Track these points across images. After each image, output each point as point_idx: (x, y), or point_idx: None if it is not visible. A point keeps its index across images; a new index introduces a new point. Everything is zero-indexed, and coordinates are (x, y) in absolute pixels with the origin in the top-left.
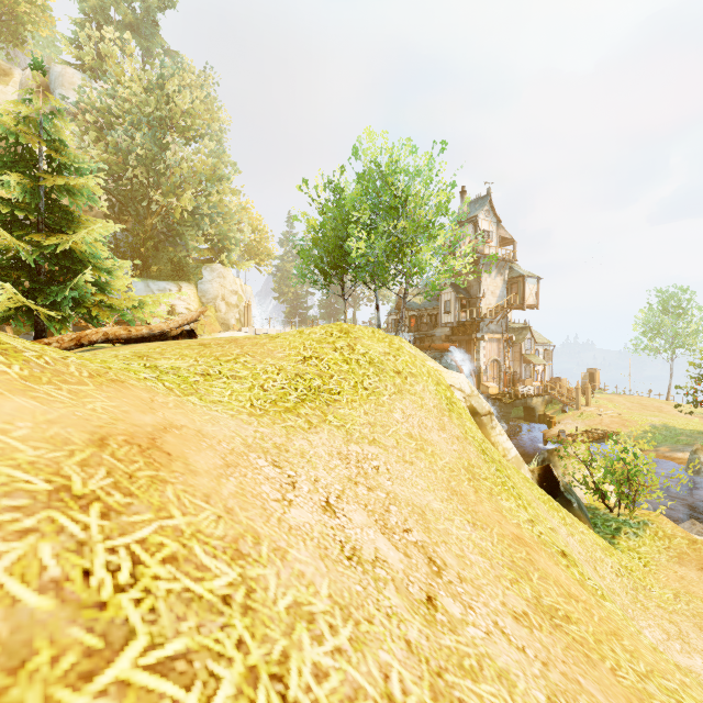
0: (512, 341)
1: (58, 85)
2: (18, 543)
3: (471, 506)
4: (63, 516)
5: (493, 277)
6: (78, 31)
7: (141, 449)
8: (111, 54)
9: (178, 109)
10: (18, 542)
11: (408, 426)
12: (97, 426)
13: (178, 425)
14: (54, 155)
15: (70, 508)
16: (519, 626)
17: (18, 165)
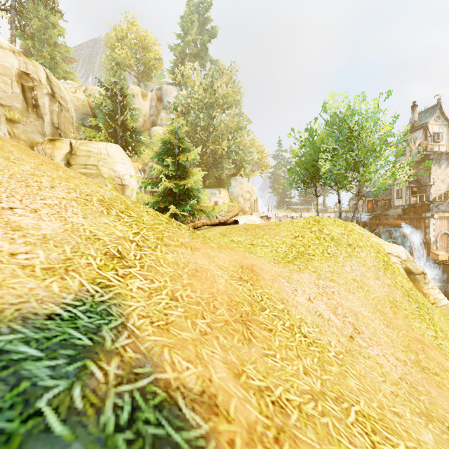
0: None
1: (165, 95)
2: (240, 286)
3: (388, 319)
4: (244, 283)
5: (443, 168)
6: (176, 70)
7: (251, 270)
8: (189, 76)
9: (220, 96)
10: (240, 286)
11: (353, 275)
12: (239, 263)
13: (255, 264)
14: (181, 145)
15: (244, 282)
16: (397, 361)
17: (168, 152)
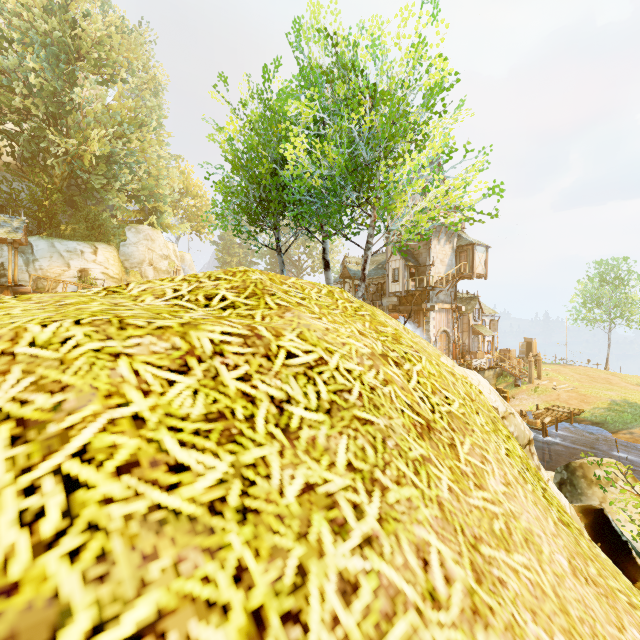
0: (460, 311)
1: None
2: None
3: None
4: None
5: (442, 244)
6: None
7: None
8: None
9: (85, 33)
10: None
11: None
12: None
13: None
14: None
15: None
16: None
17: None
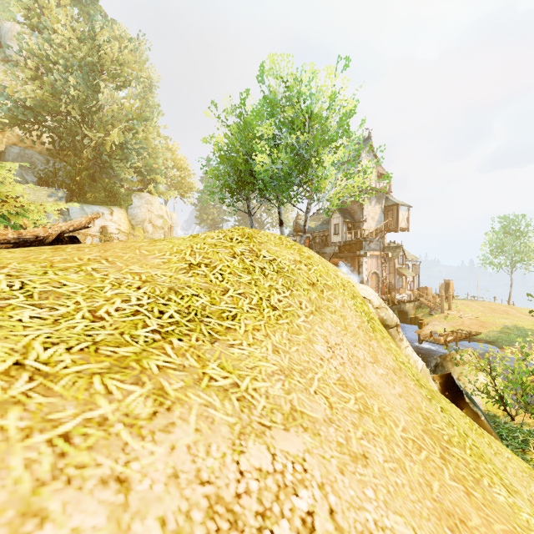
0: (388, 257)
1: (8, 38)
2: None
3: None
4: None
5: (373, 205)
6: None
7: None
8: (46, 4)
9: (107, 56)
10: None
11: (337, 365)
12: None
13: None
14: None
15: None
16: None
17: None
